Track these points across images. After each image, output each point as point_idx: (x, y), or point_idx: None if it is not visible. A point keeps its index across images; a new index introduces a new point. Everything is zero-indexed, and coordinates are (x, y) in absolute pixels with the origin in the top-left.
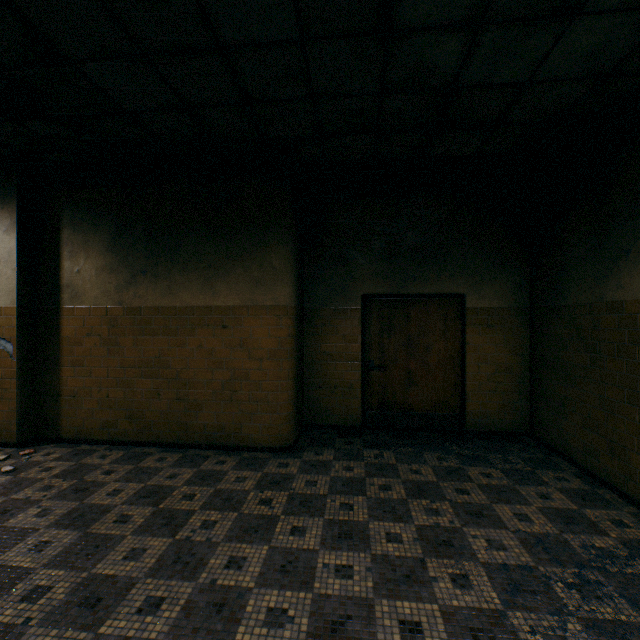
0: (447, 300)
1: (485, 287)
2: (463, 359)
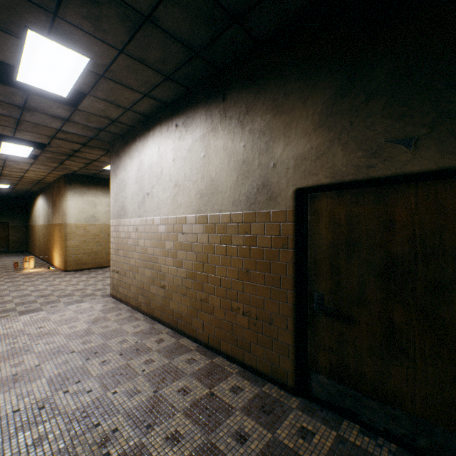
0: (5, 223)
1: (15, 221)
2: (9, 236)
